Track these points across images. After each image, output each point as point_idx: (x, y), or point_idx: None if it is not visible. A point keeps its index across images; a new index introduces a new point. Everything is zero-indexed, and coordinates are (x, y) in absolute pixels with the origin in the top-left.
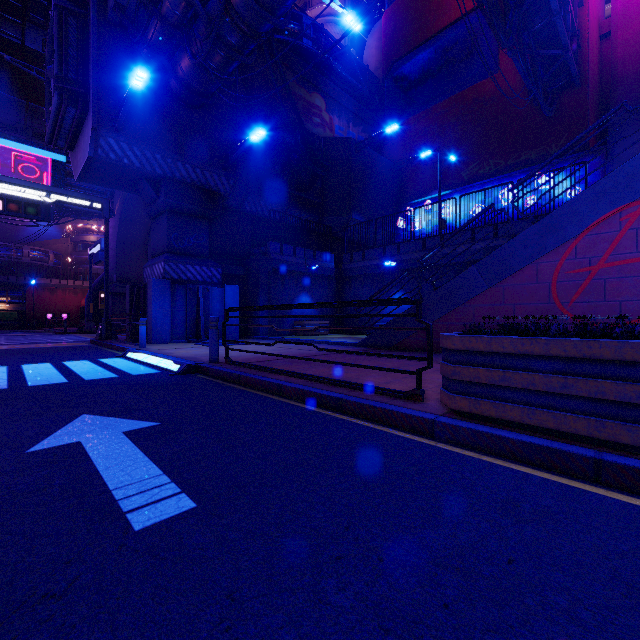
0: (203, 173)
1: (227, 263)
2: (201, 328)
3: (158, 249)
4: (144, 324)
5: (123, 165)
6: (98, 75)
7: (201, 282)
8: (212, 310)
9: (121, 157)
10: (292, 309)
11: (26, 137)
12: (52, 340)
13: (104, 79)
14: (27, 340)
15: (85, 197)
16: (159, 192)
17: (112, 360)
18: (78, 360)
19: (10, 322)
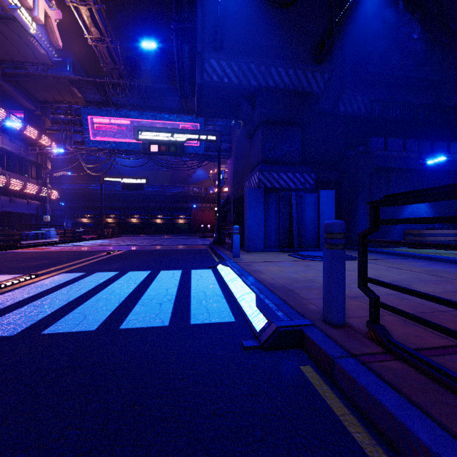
0: (296, 73)
1: (319, 169)
2: (294, 237)
3: (254, 163)
4: (237, 233)
5: (224, 85)
6: (202, 3)
7: (293, 189)
8: (305, 218)
9: (222, 77)
10: (400, 215)
11: (184, 114)
12: (191, 242)
13: (207, 5)
14: (179, 242)
15: (205, 133)
16: (254, 106)
17: (201, 273)
18: (175, 269)
19: (184, 230)
